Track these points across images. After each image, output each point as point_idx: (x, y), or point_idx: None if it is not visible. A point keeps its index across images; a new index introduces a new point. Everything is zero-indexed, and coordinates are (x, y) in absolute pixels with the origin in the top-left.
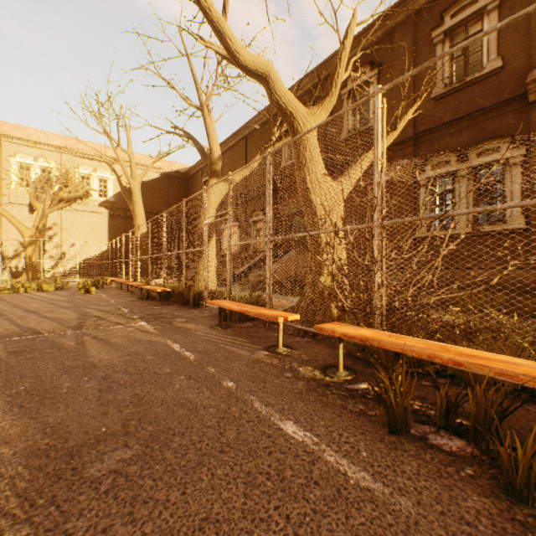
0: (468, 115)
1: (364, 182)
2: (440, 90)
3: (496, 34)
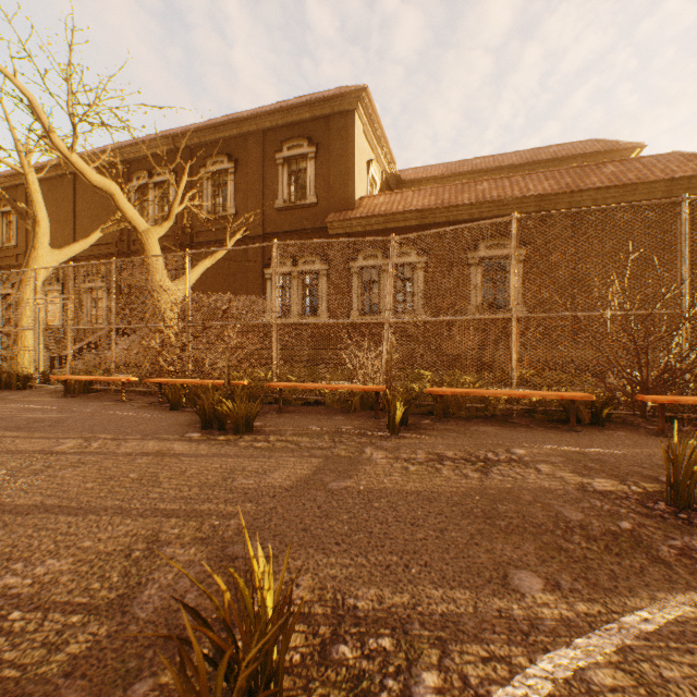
0: (298, 232)
1: (224, 266)
2: (281, 203)
3: (314, 177)
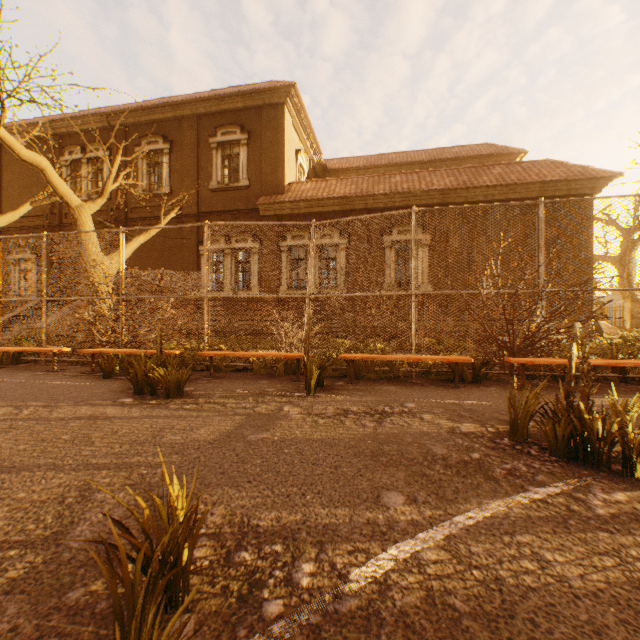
0: (231, 212)
1: (159, 241)
2: (215, 185)
3: (246, 162)
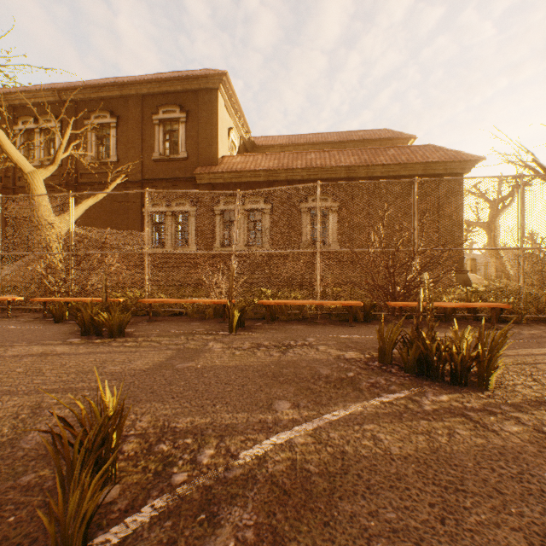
0: (172, 179)
1: (107, 203)
2: (157, 156)
3: (185, 137)
